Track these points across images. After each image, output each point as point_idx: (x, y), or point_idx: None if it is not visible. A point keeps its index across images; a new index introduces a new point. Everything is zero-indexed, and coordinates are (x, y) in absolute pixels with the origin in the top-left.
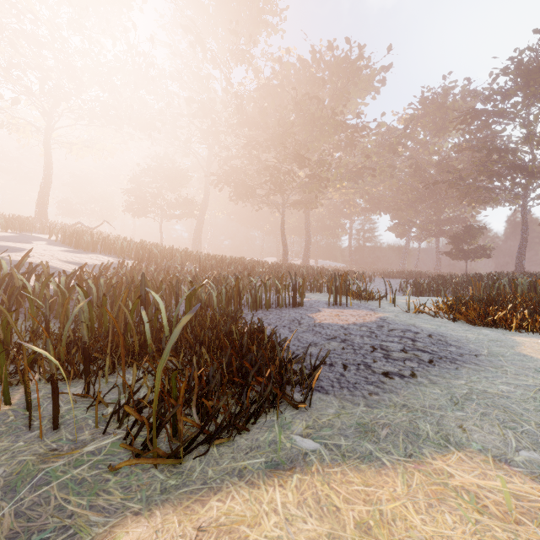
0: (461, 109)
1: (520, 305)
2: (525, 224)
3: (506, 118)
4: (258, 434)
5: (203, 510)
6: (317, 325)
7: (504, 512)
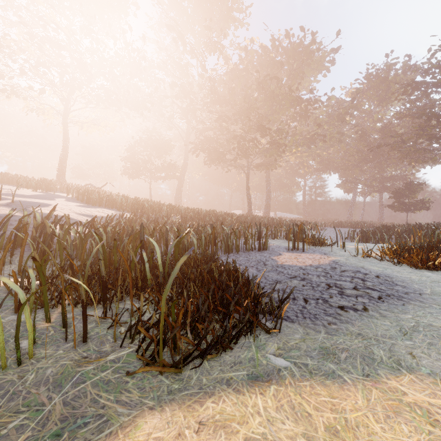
0: (402, 81)
1: None
2: None
3: None
4: (239, 352)
5: (202, 409)
6: (280, 266)
7: None
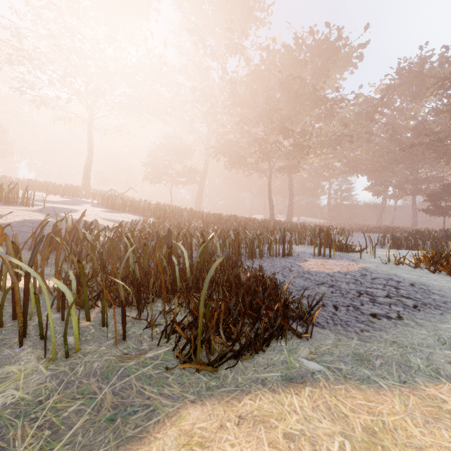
0: (438, 75)
1: None
2: None
3: None
4: (271, 355)
5: (240, 405)
6: (306, 272)
7: None
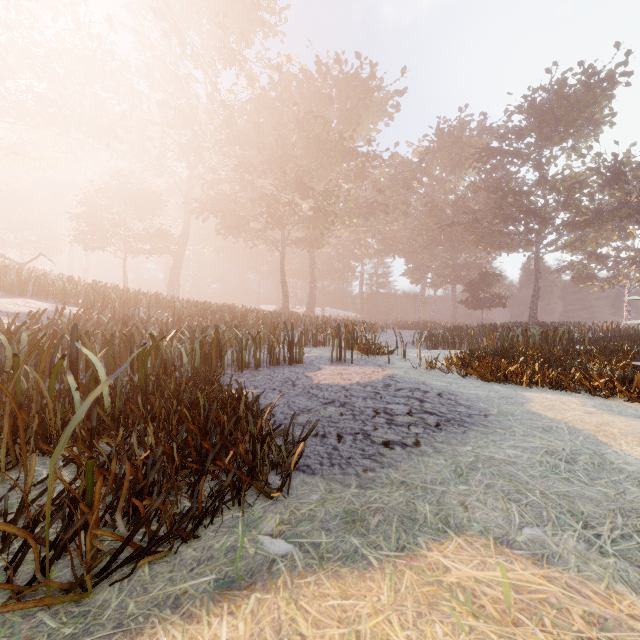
0: (477, 145)
1: (531, 357)
2: (538, 271)
3: (520, 159)
4: (213, 539)
5: None
6: (315, 386)
7: (502, 611)
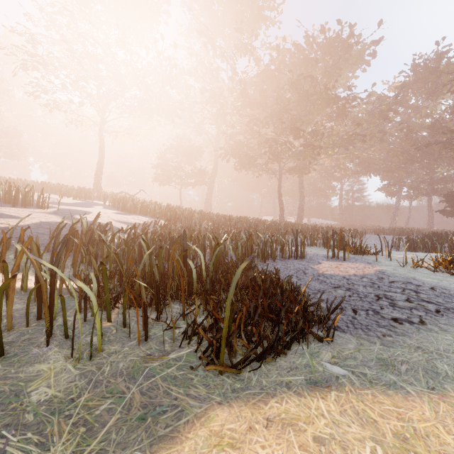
0: None
1: None
2: None
3: None
4: (293, 358)
5: (267, 408)
6: (321, 275)
7: None
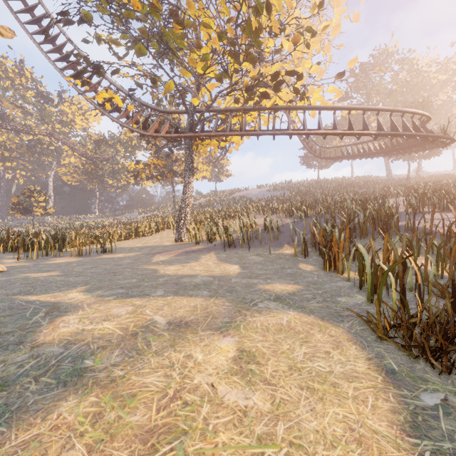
0: None
1: None
2: None
3: None
4: (435, 375)
5: (349, 344)
6: None
7: None
